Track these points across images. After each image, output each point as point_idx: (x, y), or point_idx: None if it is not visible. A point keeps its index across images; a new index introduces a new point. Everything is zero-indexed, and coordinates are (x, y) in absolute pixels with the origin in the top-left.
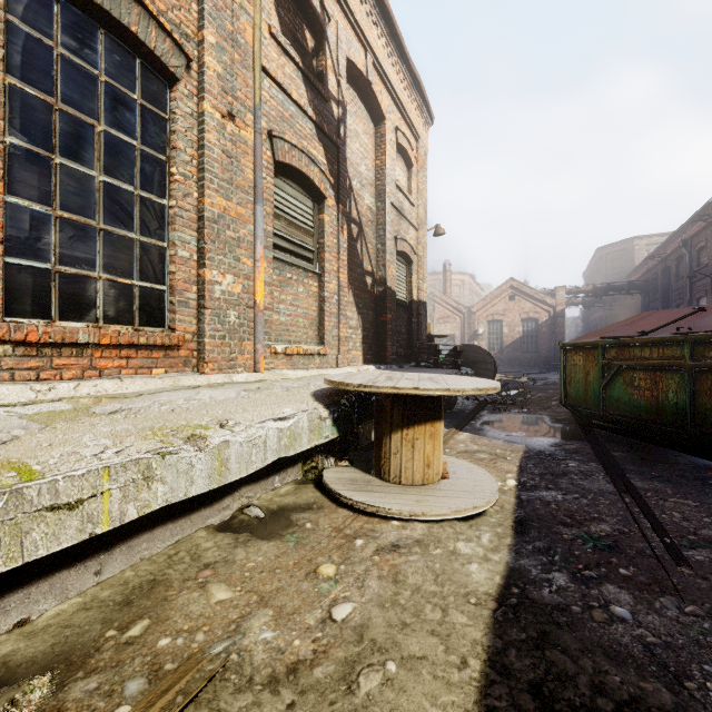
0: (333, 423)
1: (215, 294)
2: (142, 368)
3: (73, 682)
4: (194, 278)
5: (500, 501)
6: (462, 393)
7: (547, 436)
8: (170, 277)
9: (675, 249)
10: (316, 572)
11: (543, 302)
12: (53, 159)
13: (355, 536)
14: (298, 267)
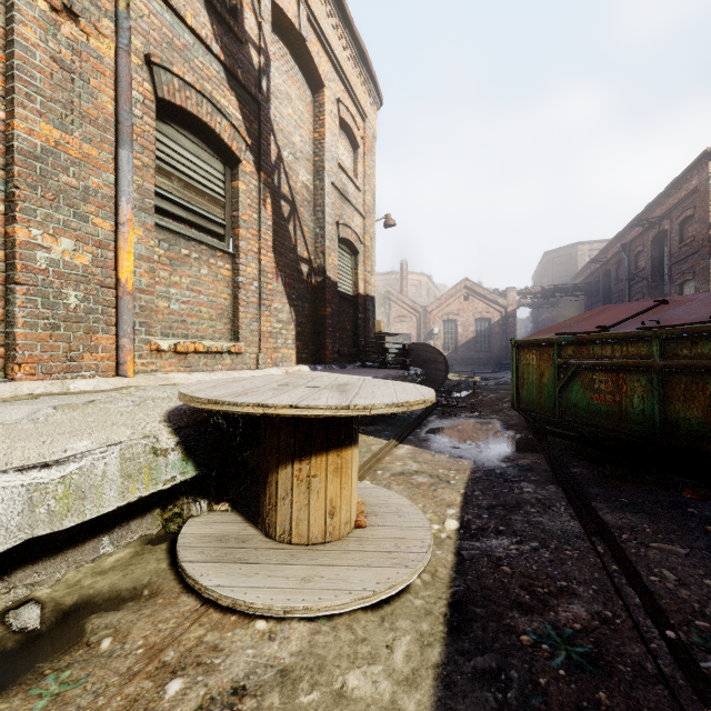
0: (185, 456)
1: (36, 263)
2: None
3: None
4: None
5: (432, 561)
6: (369, 411)
7: (499, 447)
8: None
9: (615, 254)
10: None
11: (495, 302)
12: None
13: (176, 668)
14: (200, 243)
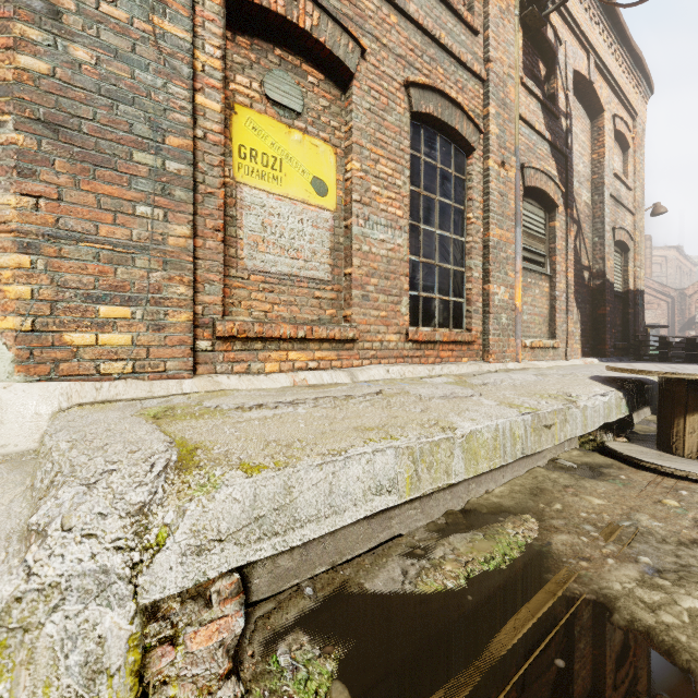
0: (625, 403)
1: (494, 302)
2: (458, 358)
3: (547, 520)
4: (480, 292)
5: None
6: None
7: None
8: (467, 292)
9: None
10: (661, 502)
11: None
12: (420, 227)
13: (674, 489)
14: (535, 272)
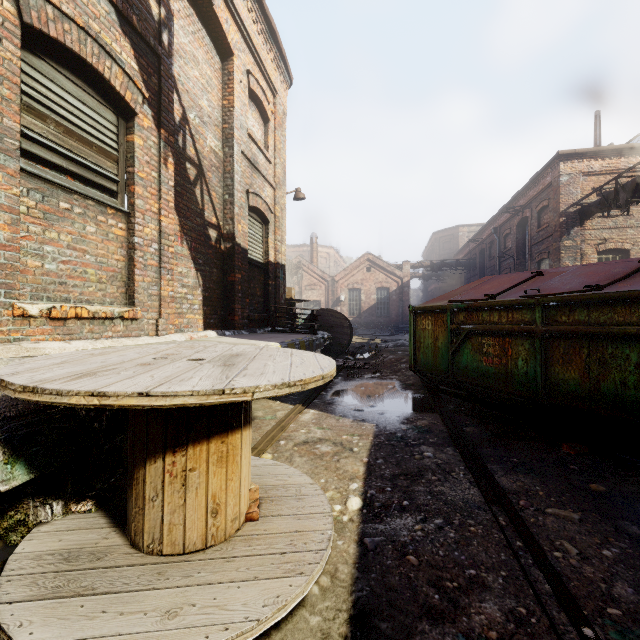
0: (10, 457)
1: None
2: None
3: None
4: None
5: (333, 556)
6: (251, 395)
7: (399, 408)
8: None
9: (489, 235)
10: None
11: (393, 273)
12: None
13: None
14: (86, 197)
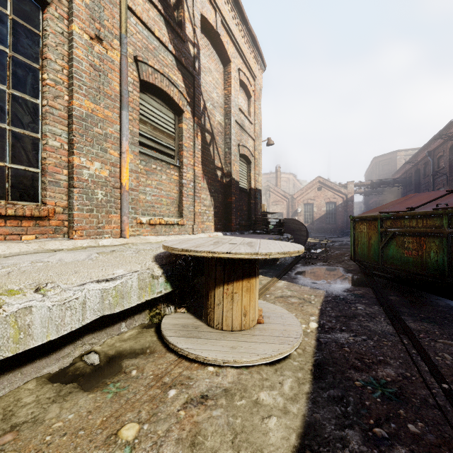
0: (166, 280)
1: (83, 176)
2: (12, 235)
3: None
4: (64, 163)
5: (303, 343)
6: (268, 256)
7: (342, 283)
8: (43, 162)
9: (423, 157)
10: (117, 434)
11: (339, 191)
12: None
13: (171, 385)
14: (162, 161)
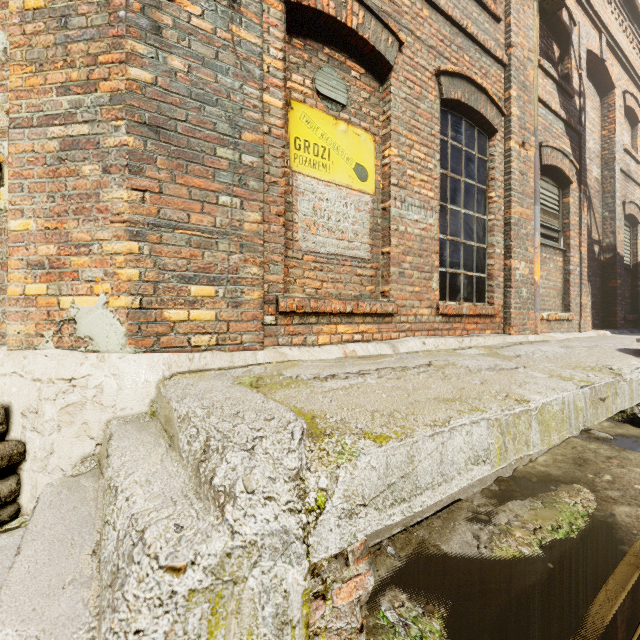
0: None
1: (516, 277)
2: (481, 330)
3: (600, 490)
4: (501, 267)
5: None
6: None
7: None
8: (488, 268)
9: None
10: None
11: None
12: (447, 207)
13: None
14: (549, 247)
